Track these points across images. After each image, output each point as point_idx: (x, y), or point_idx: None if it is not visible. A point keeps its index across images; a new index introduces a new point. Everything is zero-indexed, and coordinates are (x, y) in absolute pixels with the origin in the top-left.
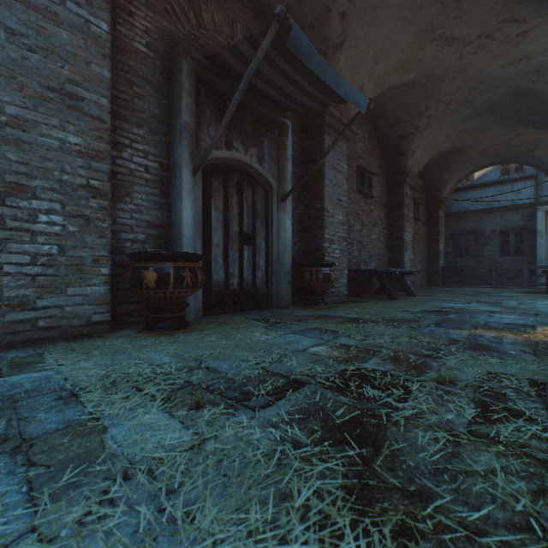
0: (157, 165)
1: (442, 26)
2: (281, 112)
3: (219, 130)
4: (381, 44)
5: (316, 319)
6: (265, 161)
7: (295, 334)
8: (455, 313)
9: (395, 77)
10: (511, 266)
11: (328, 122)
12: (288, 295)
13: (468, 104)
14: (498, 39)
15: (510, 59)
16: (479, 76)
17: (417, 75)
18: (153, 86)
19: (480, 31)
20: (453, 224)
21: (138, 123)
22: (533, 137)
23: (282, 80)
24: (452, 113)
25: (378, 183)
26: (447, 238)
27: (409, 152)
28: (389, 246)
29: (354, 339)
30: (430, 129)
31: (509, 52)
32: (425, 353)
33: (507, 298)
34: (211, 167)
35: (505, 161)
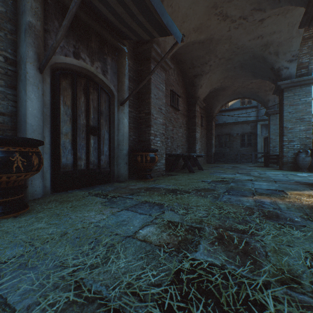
0: (2, 58)
1: (221, 5)
2: (120, 40)
3: (60, 30)
4: (187, 10)
5: (145, 192)
6: (108, 74)
7: (128, 210)
8: (232, 182)
9: (193, 35)
10: (247, 152)
11: (153, 55)
12: (125, 172)
13: (230, 61)
14: (250, 21)
15: (254, 36)
16: (238, 44)
17: (206, 37)
18: None
19: (241, 14)
20: (218, 130)
21: None
22: (258, 85)
23: (119, 5)
24: (222, 65)
25: (182, 102)
26: (215, 137)
27: (199, 86)
28: (188, 140)
29: (177, 213)
30: (210, 73)
31: (253, 31)
32: (241, 228)
33: (250, 170)
34: (60, 70)
35: (244, 97)
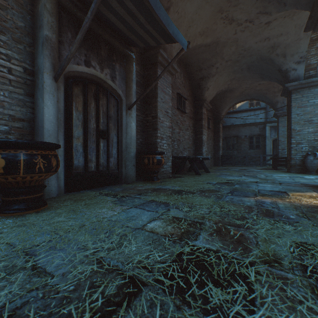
0: (21, 69)
1: (227, 10)
2: (128, 47)
3: (75, 43)
4: (192, 15)
5: (152, 192)
6: (116, 80)
7: (136, 208)
8: (237, 184)
9: (200, 39)
10: (255, 155)
11: (160, 60)
12: (133, 174)
13: (237, 63)
14: (256, 24)
15: (260, 38)
16: (244, 46)
17: (212, 40)
18: (17, 2)
19: (247, 17)
20: (226, 132)
21: (0, 29)
22: (266, 86)
23: (128, 16)
24: (229, 67)
25: (188, 105)
26: (223, 139)
27: (206, 88)
28: (194, 142)
29: (181, 211)
30: (217, 76)
31: (260, 34)
32: (238, 223)
33: (257, 173)
34: (72, 78)
35: (252, 98)
